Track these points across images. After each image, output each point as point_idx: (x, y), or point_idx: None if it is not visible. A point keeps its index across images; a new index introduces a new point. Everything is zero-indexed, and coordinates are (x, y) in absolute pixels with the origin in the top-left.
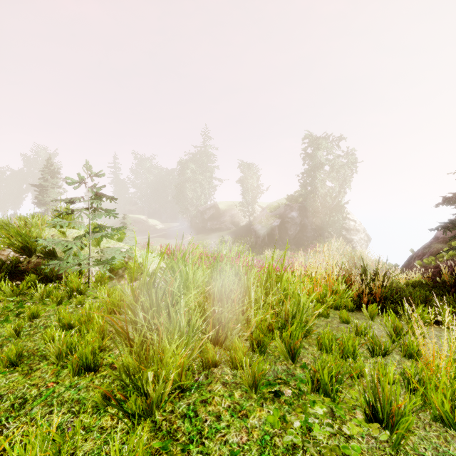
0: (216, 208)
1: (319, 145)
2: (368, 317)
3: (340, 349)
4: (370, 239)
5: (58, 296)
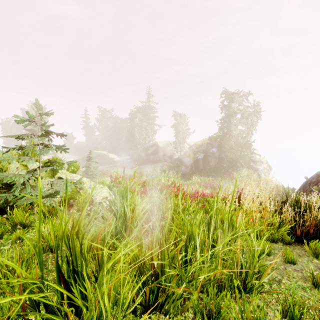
0: (157, 146)
1: (233, 99)
2: (311, 254)
3: None
4: (271, 168)
5: None
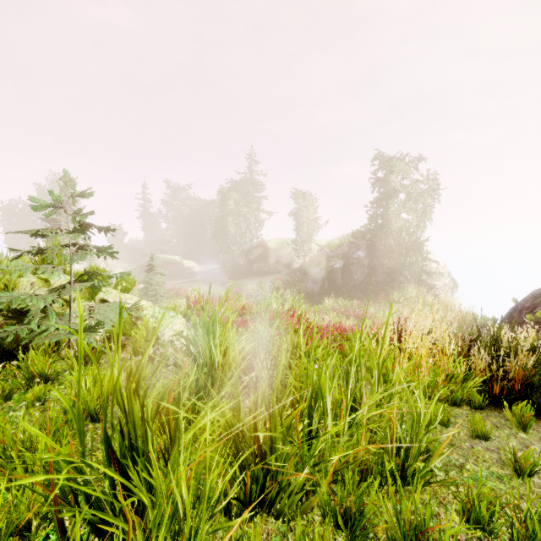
0: (264, 247)
1: (392, 168)
2: (515, 425)
3: (519, 535)
4: (457, 284)
5: (4, 388)
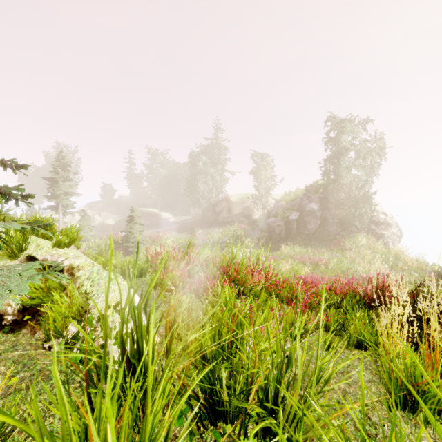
0: (228, 201)
1: (343, 129)
2: None
3: None
4: (403, 233)
5: None
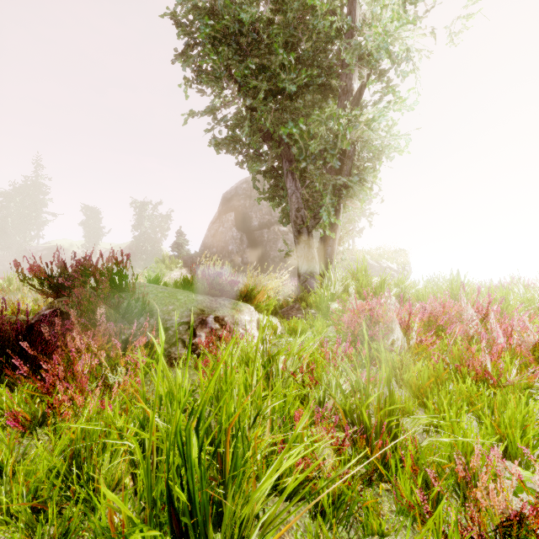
0: (51, 248)
1: (145, 207)
2: None
3: None
4: None
5: None
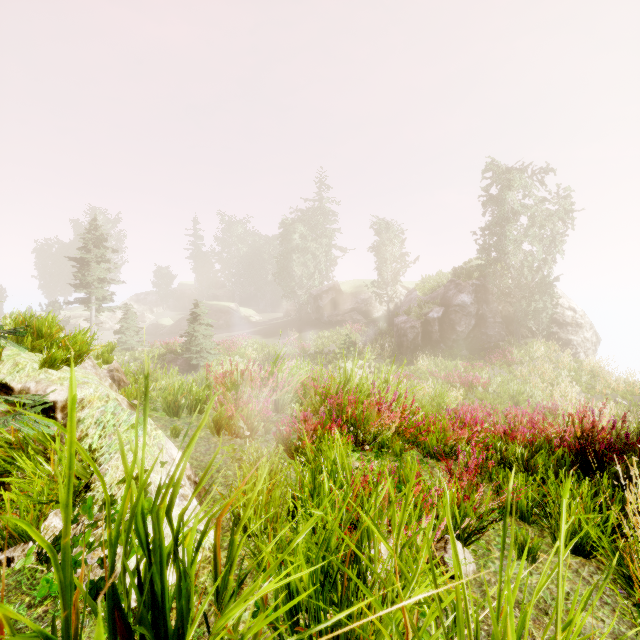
0: (337, 290)
1: (510, 182)
2: None
3: None
4: (600, 339)
5: None
